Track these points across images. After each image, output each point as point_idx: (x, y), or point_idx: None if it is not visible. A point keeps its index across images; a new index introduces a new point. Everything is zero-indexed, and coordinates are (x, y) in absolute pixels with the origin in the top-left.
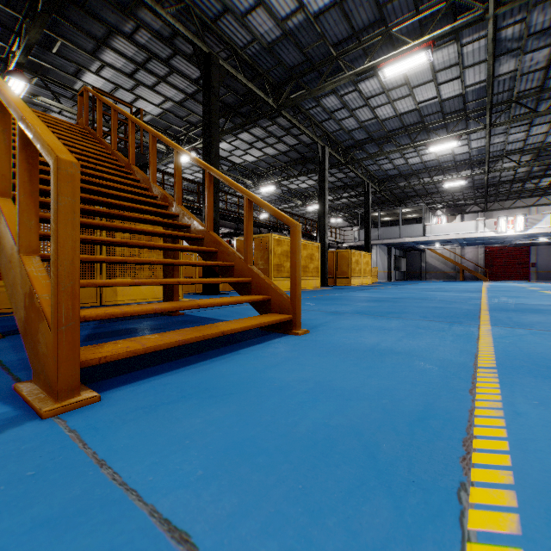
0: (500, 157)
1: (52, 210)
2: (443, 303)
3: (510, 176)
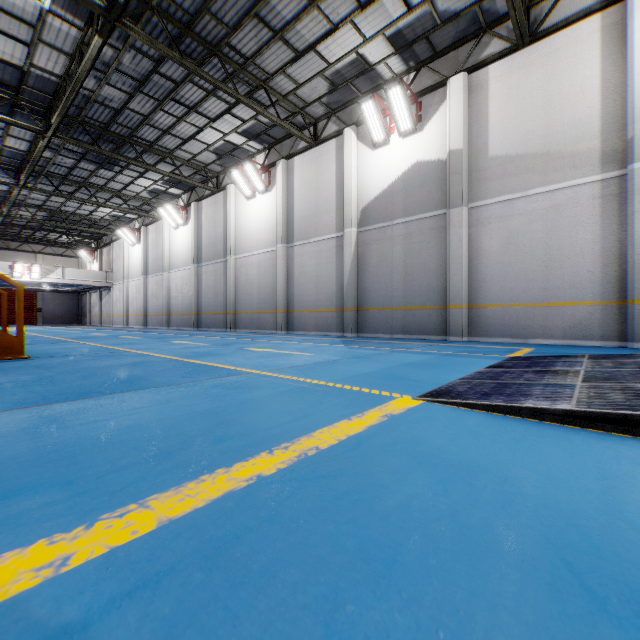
0: (21, 205)
1: (20, 300)
2: (30, 339)
3: (24, 222)
